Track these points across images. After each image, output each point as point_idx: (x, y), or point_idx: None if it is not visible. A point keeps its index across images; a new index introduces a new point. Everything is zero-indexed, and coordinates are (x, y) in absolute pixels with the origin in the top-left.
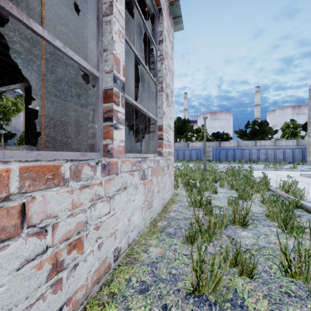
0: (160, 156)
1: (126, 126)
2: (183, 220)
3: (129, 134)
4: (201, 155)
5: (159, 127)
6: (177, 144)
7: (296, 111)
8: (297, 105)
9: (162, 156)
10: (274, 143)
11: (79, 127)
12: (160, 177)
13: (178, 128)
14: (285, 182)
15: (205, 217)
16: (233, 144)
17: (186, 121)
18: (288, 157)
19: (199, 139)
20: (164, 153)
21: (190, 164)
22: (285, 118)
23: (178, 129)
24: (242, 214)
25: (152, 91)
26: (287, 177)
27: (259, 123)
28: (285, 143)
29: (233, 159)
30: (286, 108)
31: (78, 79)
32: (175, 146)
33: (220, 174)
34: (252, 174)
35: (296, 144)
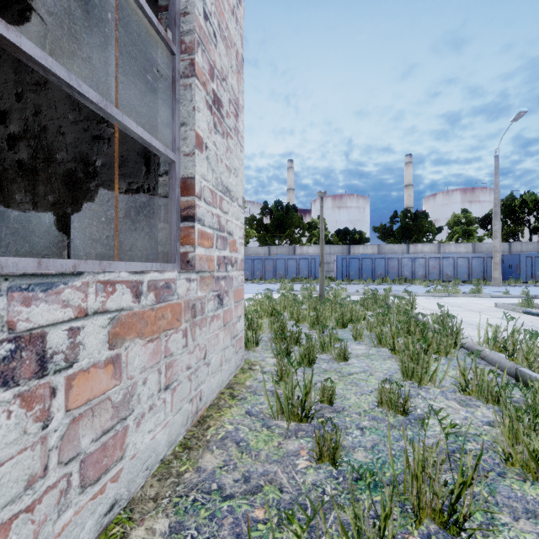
0: (179, 270)
1: (122, 193)
2: (237, 498)
3: (130, 214)
4: (316, 268)
5: (183, 183)
6: (274, 248)
7: (468, 197)
8: (469, 188)
9: (191, 269)
10: (437, 249)
11: (4, 194)
12: (179, 335)
13: (276, 220)
14: (498, 330)
15: (316, 475)
16: (372, 249)
17: (292, 208)
18: (462, 272)
19: (314, 241)
20: (201, 260)
21: (297, 286)
22: (451, 208)
23: (277, 222)
24: (446, 482)
25: (163, 76)
26: (502, 317)
27: (413, 215)
28: (455, 248)
29: (372, 276)
30: (453, 192)
31: (1, 72)
32: (271, 254)
33: (353, 307)
34: (414, 307)
35: (471, 250)
